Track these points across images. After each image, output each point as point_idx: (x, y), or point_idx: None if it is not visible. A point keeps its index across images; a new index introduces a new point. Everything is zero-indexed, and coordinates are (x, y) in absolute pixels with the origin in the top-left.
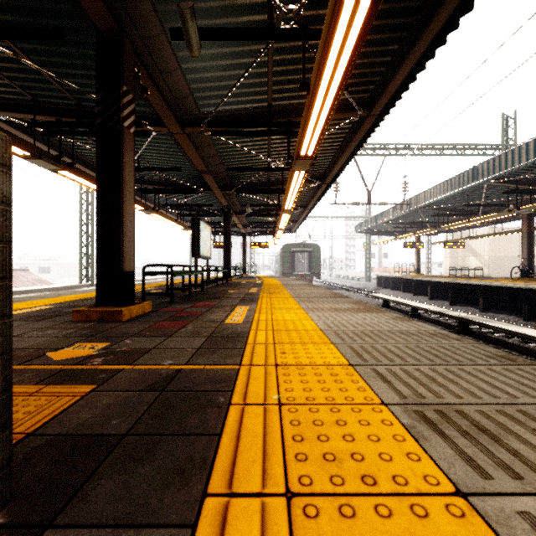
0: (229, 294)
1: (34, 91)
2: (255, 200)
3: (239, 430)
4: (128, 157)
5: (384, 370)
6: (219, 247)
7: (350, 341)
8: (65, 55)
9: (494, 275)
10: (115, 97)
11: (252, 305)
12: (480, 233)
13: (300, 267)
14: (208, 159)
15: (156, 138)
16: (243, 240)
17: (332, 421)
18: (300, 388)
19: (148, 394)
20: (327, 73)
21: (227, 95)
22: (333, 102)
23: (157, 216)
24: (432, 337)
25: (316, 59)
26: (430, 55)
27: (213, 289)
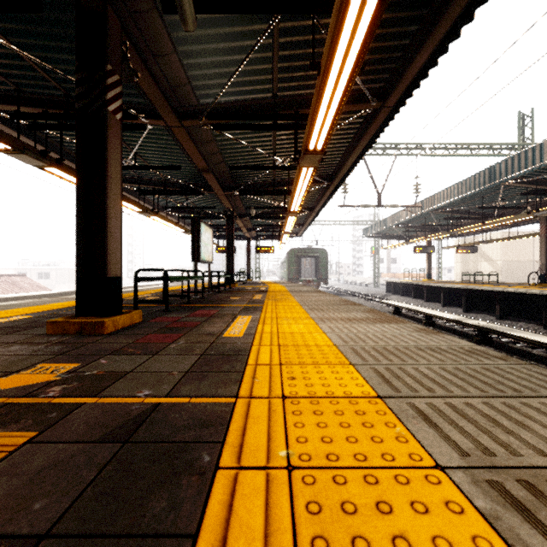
0: (231, 301)
1: (18, 80)
2: (260, 202)
3: (227, 523)
4: (114, 146)
5: (425, 405)
6: (223, 252)
7: (372, 360)
8: (48, 36)
9: (507, 281)
10: (99, 78)
11: (255, 314)
12: (492, 237)
13: (306, 272)
14: (209, 157)
15: (153, 134)
16: (247, 245)
17: (371, 504)
18: (316, 436)
19: (104, 449)
20: (341, 46)
21: (228, 82)
22: (347, 85)
23: (156, 218)
24: (470, 355)
25: (330, 30)
26: (454, 35)
27: (215, 296)
